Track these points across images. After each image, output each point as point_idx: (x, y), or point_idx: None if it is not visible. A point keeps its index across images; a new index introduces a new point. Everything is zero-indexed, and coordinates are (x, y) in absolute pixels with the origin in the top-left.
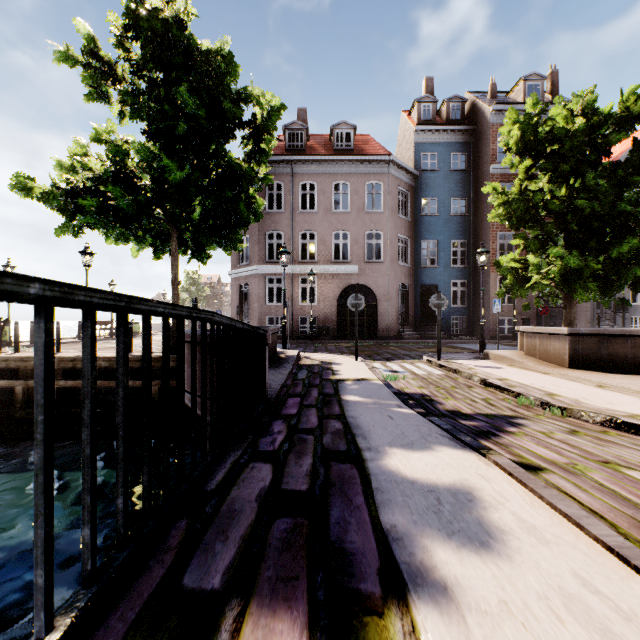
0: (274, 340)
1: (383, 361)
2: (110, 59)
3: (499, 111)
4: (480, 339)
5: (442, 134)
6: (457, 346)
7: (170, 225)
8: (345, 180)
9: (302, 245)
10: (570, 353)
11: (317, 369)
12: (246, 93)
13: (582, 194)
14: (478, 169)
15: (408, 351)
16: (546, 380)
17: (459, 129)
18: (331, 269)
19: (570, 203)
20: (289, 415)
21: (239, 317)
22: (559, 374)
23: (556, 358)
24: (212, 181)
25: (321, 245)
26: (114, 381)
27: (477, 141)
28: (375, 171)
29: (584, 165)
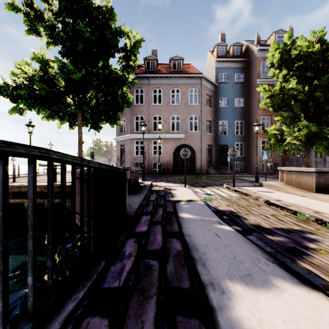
0: (136, 175)
1: (201, 187)
2: (40, 9)
3: (262, 50)
4: (255, 174)
5: (230, 63)
6: (240, 178)
7: (77, 108)
8: (177, 87)
9: (154, 124)
10: (316, 183)
11: (162, 193)
12: (120, 30)
13: (319, 89)
14: (250, 82)
15: (213, 181)
16: (306, 201)
17: (239, 60)
18: (170, 136)
19: (310, 95)
20: (141, 233)
21: (120, 162)
22: (312, 196)
23: (306, 186)
24: (100, 81)
25: (164, 123)
26: (43, 199)
27: (249, 67)
28: (194, 82)
29: (318, 73)
